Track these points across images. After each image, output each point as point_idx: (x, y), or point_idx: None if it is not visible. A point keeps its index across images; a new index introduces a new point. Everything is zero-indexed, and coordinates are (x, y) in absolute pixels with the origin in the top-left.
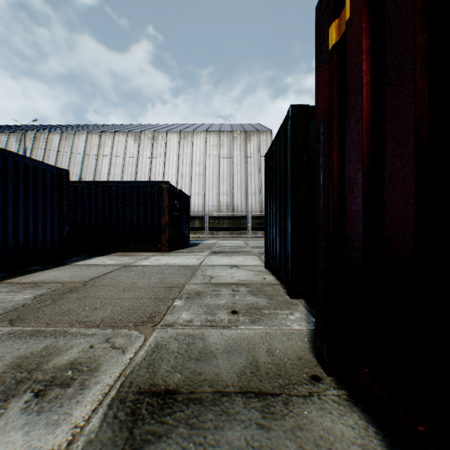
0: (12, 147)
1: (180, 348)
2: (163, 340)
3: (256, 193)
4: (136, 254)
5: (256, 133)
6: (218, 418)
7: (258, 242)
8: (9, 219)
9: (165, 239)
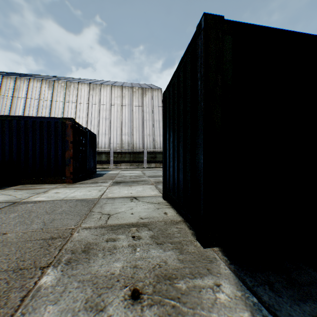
0: None
1: None
2: None
3: (150, 135)
4: (37, 186)
5: (150, 90)
6: None
7: (152, 172)
8: None
9: (69, 171)
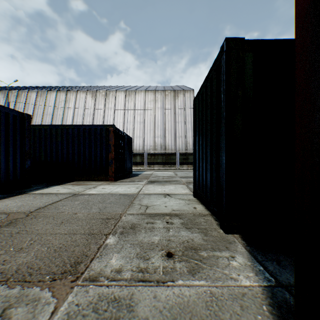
0: (0, 102)
1: None
2: (77, 312)
3: (182, 136)
4: (87, 183)
5: (182, 92)
6: None
7: (184, 173)
8: None
9: (111, 171)
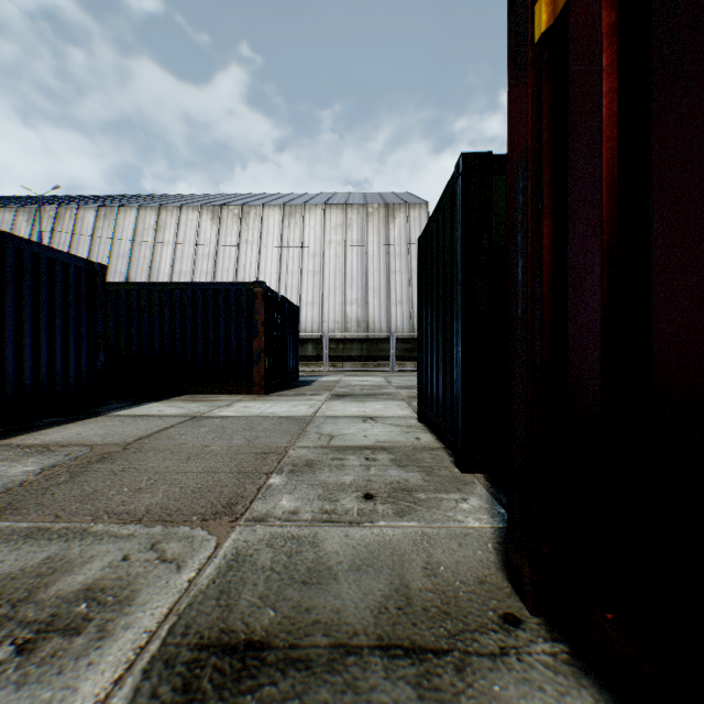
0: (21, 230)
1: (275, 561)
2: (247, 547)
3: (403, 302)
4: (212, 398)
5: (403, 208)
6: (338, 699)
7: (407, 380)
8: (7, 343)
9: (259, 374)
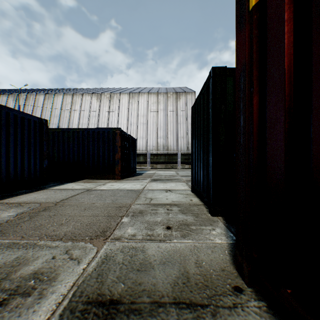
0: (10, 104)
1: (124, 259)
2: (111, 252)
3: (184, 137)
4: (96, 181)
5: (184, 94)
6: None
7: (185, 172)
8: (2, 155)
9: (118, 170)
